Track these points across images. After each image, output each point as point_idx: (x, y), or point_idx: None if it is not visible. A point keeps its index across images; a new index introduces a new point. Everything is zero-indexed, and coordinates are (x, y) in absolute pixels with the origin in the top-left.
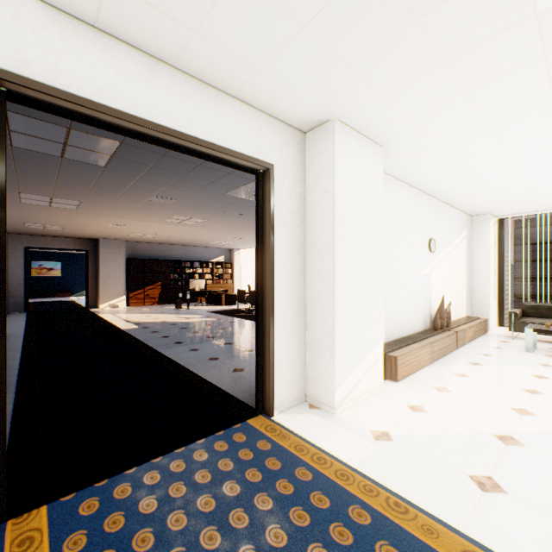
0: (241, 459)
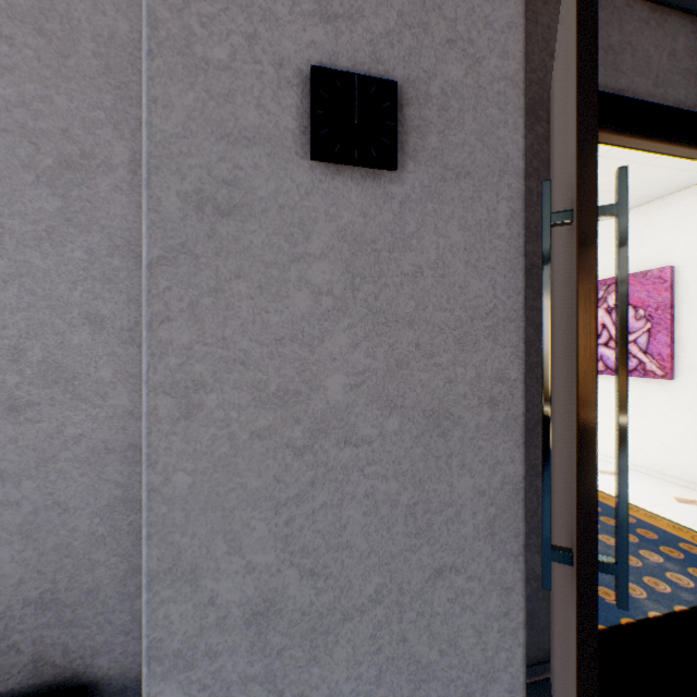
0: None
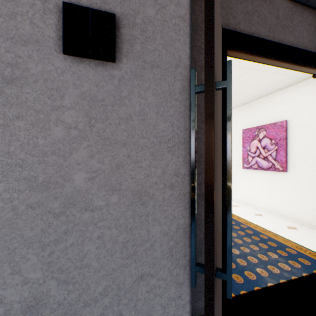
0: (233, 261)
